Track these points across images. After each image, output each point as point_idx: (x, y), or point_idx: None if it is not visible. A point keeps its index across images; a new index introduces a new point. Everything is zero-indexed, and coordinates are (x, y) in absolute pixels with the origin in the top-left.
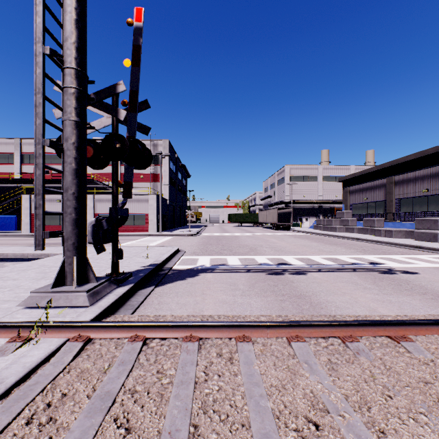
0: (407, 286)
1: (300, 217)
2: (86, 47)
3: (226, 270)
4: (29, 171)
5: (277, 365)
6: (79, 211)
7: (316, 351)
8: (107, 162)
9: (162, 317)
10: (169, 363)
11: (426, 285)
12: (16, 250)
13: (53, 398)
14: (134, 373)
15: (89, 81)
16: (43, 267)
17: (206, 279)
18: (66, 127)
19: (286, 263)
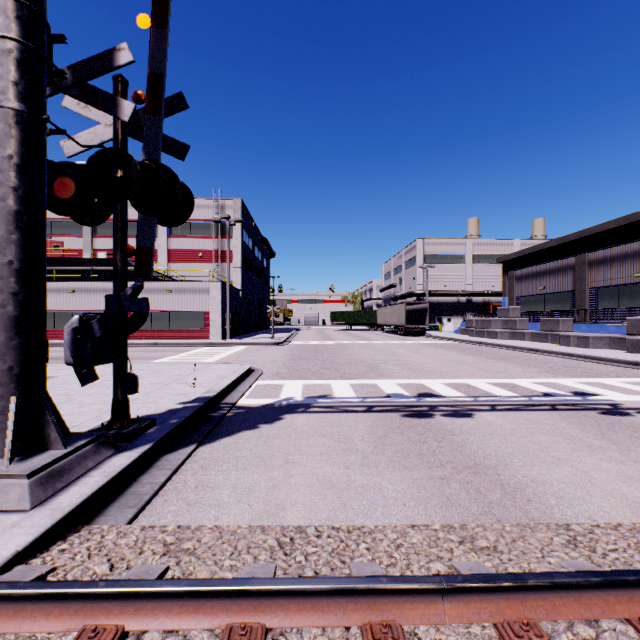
0: None
1: (438, 317)
2: None
3: (329, 408)
4: None
5: None
6: (25, 301)
7: None
8: (107, 210)
9: (194, 532)
10: None
11: None
12: None
13: None
14: None
15: (53, 37)
16: None
17: (294, 427)
18: None
19: (432, 393)
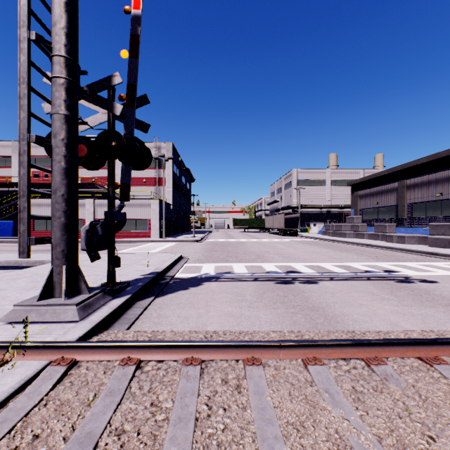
0: (427, 296)
1: (307, 223)
2: (77, 34)
3: (231, 279)
4: None
5: (293, 396)
6: (70, 215)
7: (337, 376)
8: (103, 162)
9: (161, 333)
10: (165, 392)
11: (448, 295)
12: (10, 256)
13: (21, 442)
14: (124, 406)
15: (81, 72)
16: (35, 276)
17: (210, 289)
18: (54, 121)
19: (295, 270)
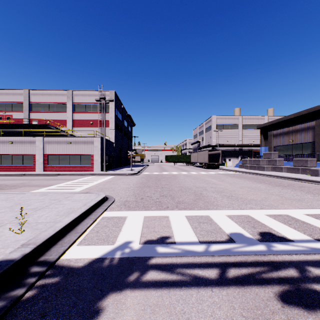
0: None
1: (224, 158)
2: None
3: (171, 271)
4: None
5: None
6: None
7: None
8: None
9: None
10: None
11: None
12: None
13: None
14: None
15: None
16: None
17: None
18: None
19: (272, 232)
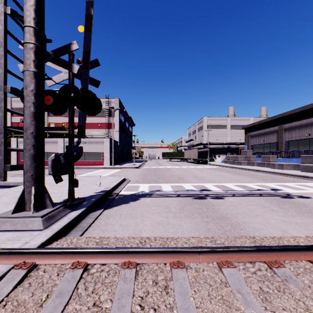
0: (305, 209)
1: (214, 155)
2: (43, 10)
3: (160, 195)
4: (17, 121)
5: (211, 296)
6: (37, 148)
7: (246, 278)
8: (65, 109)
9: (106, 238)
10: (106, 293)
11: None
12: None
13: None
14: (70, 307)
15: (47, 40)
16: (17, 193)
17: (145, 203)
18: (25, 76)
19: (207, 189)
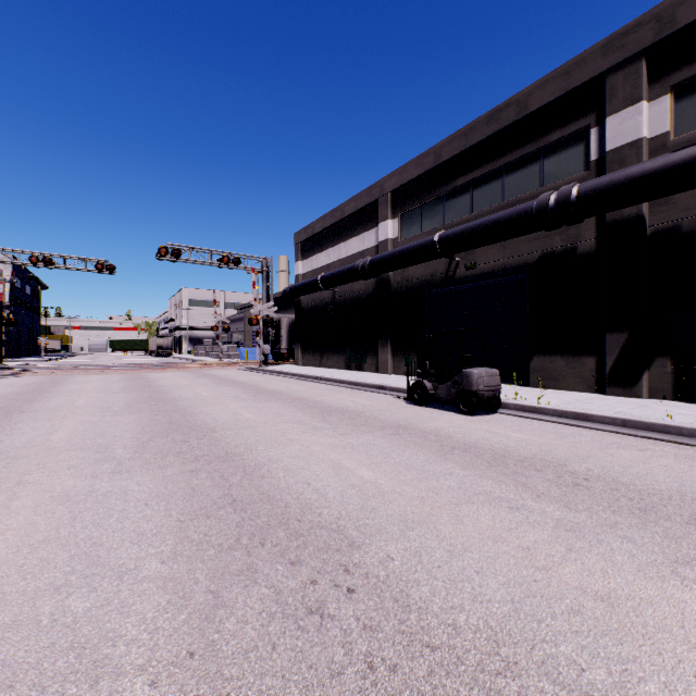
0: None
1: None
2: None
3: None
4: None
5: None
6: None
7: None
8: None
9: None
10: None
11: None
12: None
13: None
14: None
15: None
16: None
17: None
18: None
19: None
